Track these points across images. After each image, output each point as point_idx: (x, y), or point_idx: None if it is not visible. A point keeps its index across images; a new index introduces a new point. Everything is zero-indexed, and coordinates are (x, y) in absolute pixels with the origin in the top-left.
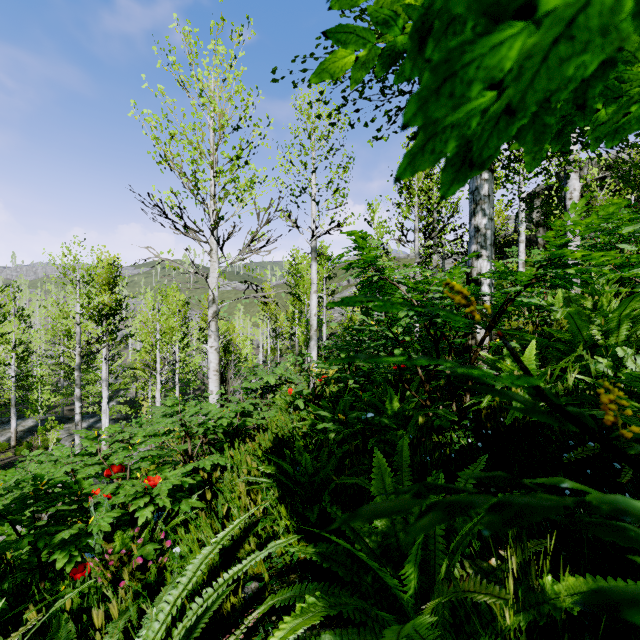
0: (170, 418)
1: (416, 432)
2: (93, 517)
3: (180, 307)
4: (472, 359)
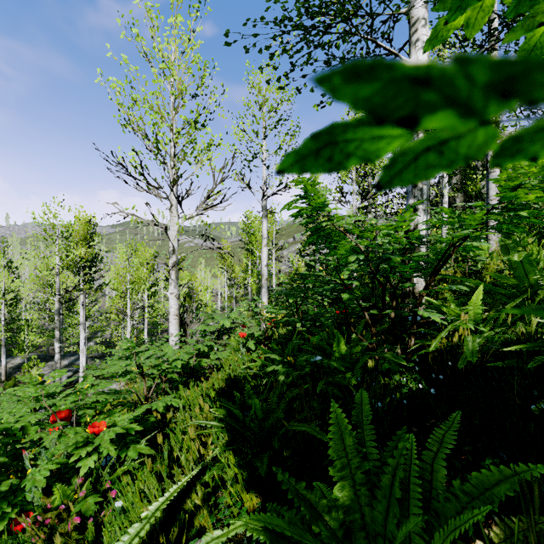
0: (124, 361)
1: (366, 376)
2: (30, 469)
3: (148, 260)
4: (417, 303)
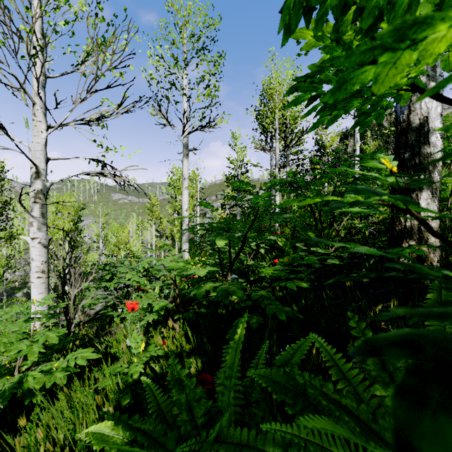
0: None
1: None
2: None
3: (69, 210)
4: None
